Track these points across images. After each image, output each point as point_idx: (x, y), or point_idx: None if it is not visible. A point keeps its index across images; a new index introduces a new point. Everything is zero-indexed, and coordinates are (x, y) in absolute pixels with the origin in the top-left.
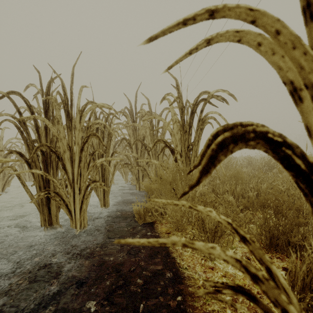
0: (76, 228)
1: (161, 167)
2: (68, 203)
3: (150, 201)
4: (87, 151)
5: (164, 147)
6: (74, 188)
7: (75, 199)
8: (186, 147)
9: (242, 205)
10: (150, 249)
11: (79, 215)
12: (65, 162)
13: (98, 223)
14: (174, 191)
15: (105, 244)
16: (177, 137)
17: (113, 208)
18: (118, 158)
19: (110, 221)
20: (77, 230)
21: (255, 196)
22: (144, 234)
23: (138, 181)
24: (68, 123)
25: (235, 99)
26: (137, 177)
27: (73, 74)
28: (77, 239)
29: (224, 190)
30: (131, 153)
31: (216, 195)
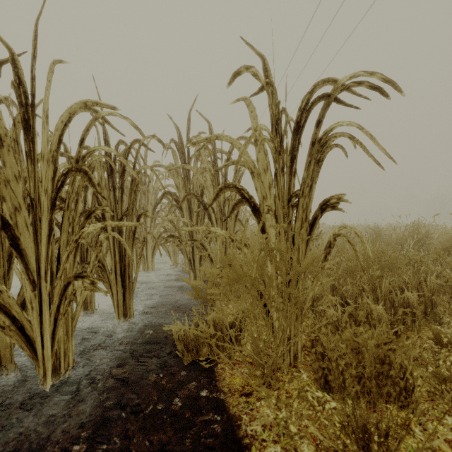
0: (44, 377)
1: (231, 243)
2: (25, 323)
3: (208, 314)
4: (76, 210)
5: (238, 202)
6: (40, 289)
7: (43, 313)
8: (285, 201)
9: (430, 338)
10: (203, 451)
11: (50, 349)
12: (19, 232)
13: (102, 358)
14: (259, 294)
15: (97, 429)
16: (266, 180)
17: (142, 320)
18: (130, 222)
19: (127, 354)
20: (46, 381)
21: (416, 300)
22: (193, 397)
23: (193, 266)
24: (28, 148)
25: (399, 89)
26: (190, 260)
27: (35, 36)
28: (38, 408)
29: (356, 289)
30: (179, 218)
31: (340, 298)
